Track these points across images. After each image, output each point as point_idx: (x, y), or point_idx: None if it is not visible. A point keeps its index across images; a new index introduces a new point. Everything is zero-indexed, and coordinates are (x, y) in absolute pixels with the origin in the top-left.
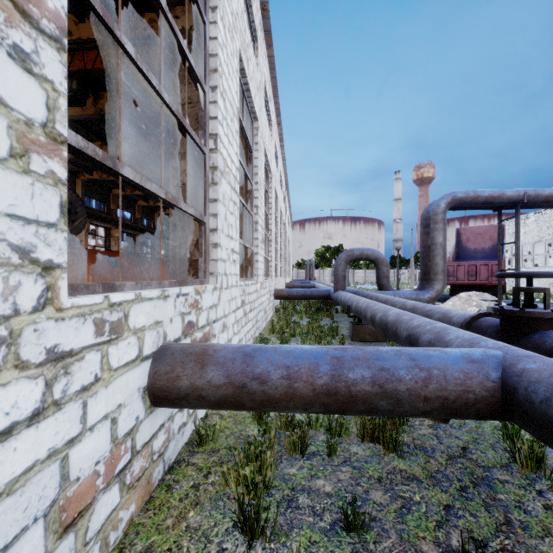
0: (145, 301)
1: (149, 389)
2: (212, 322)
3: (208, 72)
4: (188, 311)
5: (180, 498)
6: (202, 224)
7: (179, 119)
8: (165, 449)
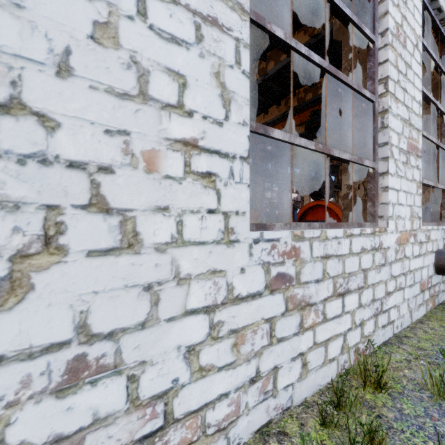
0: (433, 230)
1: (434, 264)
2: None
3: None
4: (444, 237)
5: None
6: (444, 191)
7: (437, 144)
8: (438, 294)
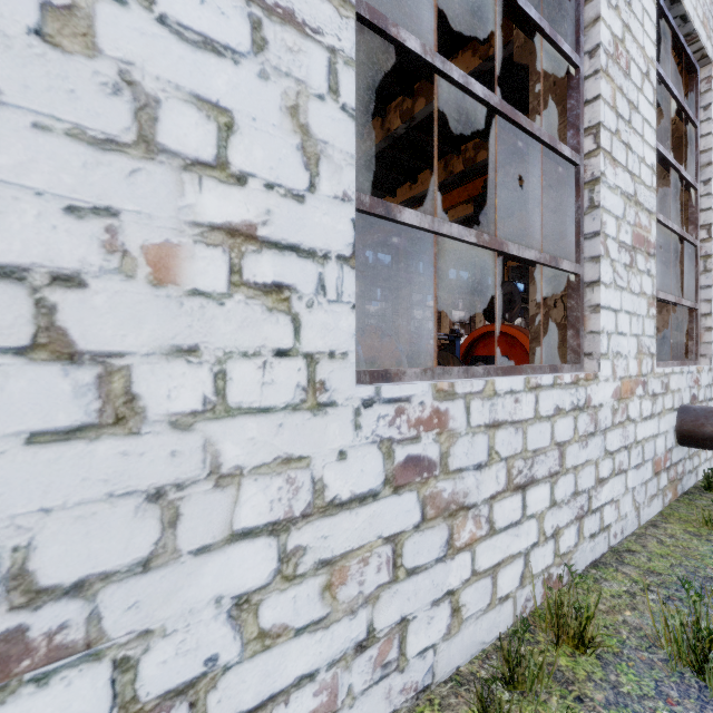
0: (674, 374)
1: (676, 429)
2: (707, 400)
3: (699, 168)
4: (692, 385)
5: (703, 505)
6: (692, 310)
7: (680, 235)
8: (681, 478)
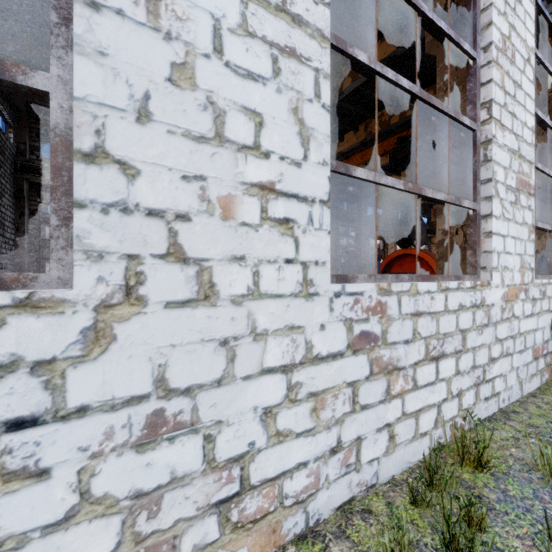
0: (550, 284)
1: (551, 326)
2: None
3: None
4: None
5: None
6: None
7: None
8: None
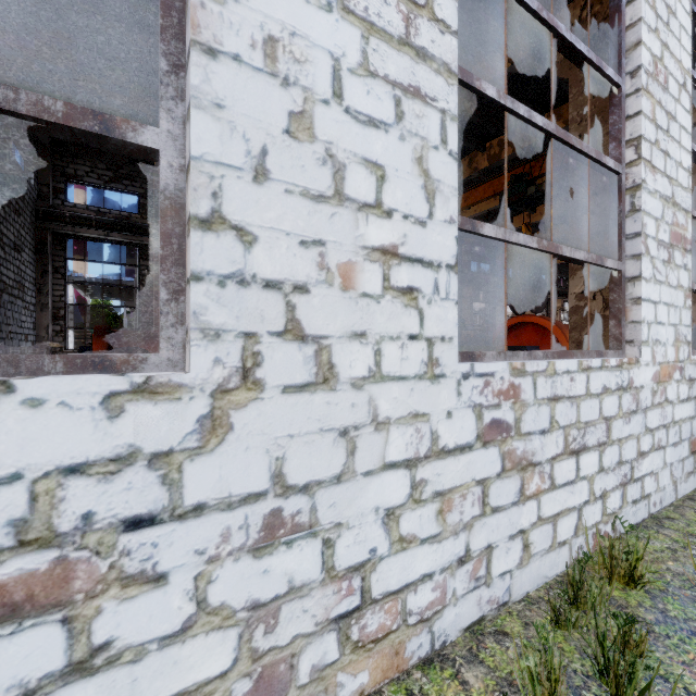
0: None
1: None
2: None
3: None
4: None
5: None
6: None
7: None
8: None
